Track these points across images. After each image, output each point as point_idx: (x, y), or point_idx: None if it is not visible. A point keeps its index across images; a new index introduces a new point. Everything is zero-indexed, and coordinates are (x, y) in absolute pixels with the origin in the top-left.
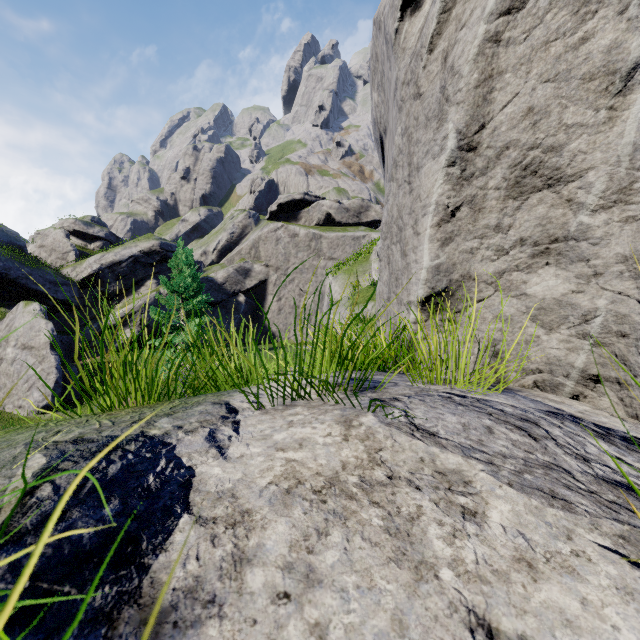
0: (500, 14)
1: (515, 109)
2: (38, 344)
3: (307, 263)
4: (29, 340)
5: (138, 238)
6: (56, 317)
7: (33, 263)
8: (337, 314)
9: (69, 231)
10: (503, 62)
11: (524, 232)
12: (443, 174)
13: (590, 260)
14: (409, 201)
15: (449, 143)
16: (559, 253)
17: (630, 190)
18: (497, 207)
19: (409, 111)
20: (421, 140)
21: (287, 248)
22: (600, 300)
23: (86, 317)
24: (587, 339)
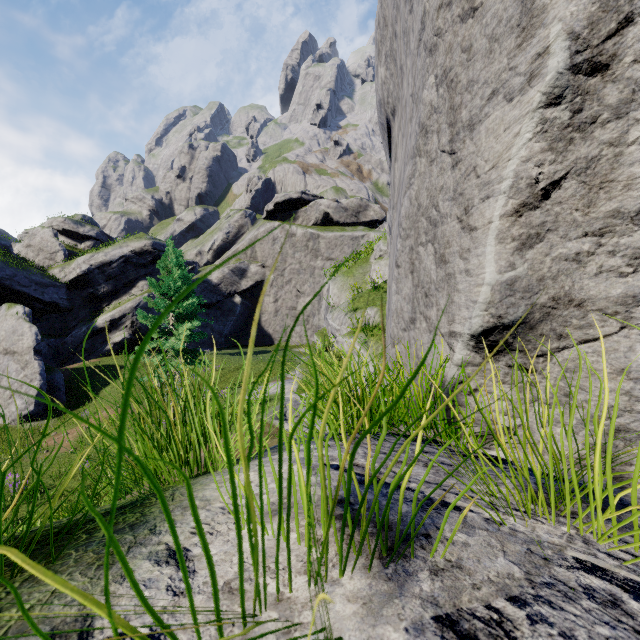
0: None
1: None
2: (21, 349)
3: (304, 263)
4: (11, 345)
5: (129, 238)
6: (43, 319)
7: (18, 263)
8: (336, 320)
9: (58, 230)
10: None
11: None
12: (534, 121)
13: None
14: (452, 180)
15: (553, 60)
16: None
17: None
18: None
19: (451, 44)
20: (478, 78)
21: (284, 248)
22: None
23: (75, 319)
24: None
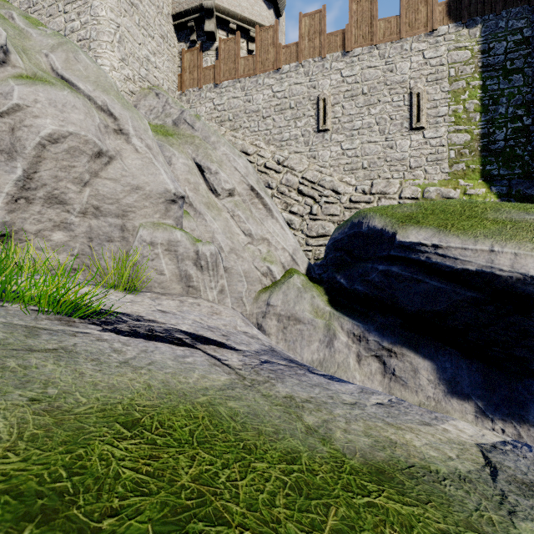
0: (47, 140)
1: (50, 174)
2: None
3: None
4: None
5: None
6: None
7: None
8: None
9: None
10: (46, 155)
11: (51, 217)
12: (14, 183)
13: (75, 231)
14: None
15: (19, 172)
16: (64, 227)
17: (86, 214)
18: (40, 205)
19: None
20: None
21: None
22: (77, 244)
23: None
24: (73, 256)
